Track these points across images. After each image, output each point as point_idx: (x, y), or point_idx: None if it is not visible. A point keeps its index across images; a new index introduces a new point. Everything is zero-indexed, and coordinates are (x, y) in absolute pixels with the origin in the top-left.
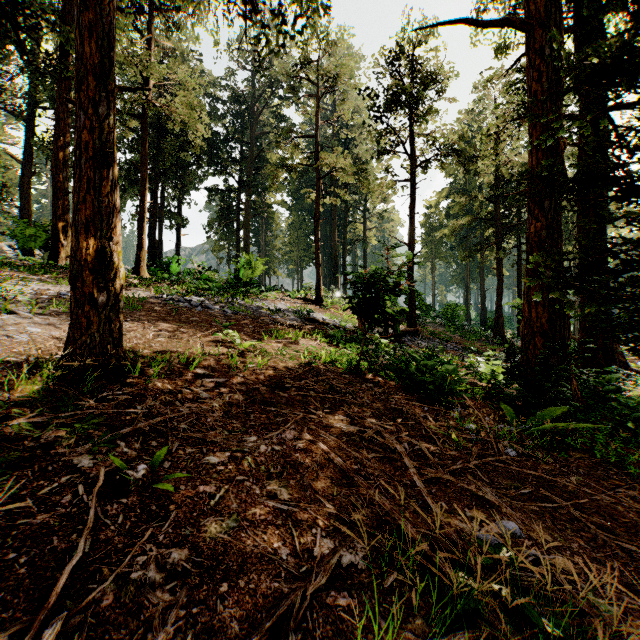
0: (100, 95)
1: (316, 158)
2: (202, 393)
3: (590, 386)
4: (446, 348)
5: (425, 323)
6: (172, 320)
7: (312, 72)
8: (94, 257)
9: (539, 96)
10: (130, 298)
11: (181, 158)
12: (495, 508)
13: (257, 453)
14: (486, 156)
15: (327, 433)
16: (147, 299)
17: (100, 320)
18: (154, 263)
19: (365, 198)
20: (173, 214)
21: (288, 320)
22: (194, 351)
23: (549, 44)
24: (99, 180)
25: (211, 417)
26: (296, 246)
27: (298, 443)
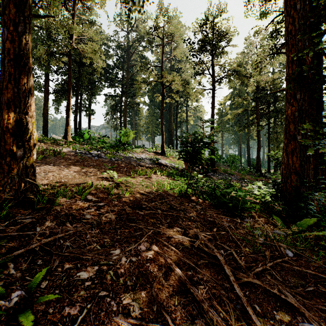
0: (19, 19)
1: (161, 77)
2: (86, 215)
3: (320, 203)
4: (231, 179)
5: (219, 165)
6: (79, 164)
7: (159, 32)
8: (14, 125)
9: (293, 33)
10: (57, 152)
11: (91, 78)
12: (294, 308)
13: (119, 265)
14: (254, 74)
15: (169, 243)
16: (67, 152)
17: (19, 167)
18: (76, 133)
19: (187, 100)
20: (87, 108)
21: (146, 164)
22: (87, 184)
23: (299, 2)
24: (19, 75)
25: (89, 234)
26: (151, 125)
27: (149, 254)
